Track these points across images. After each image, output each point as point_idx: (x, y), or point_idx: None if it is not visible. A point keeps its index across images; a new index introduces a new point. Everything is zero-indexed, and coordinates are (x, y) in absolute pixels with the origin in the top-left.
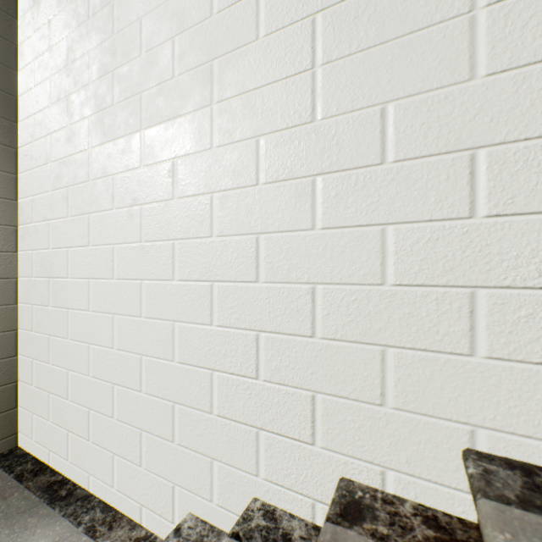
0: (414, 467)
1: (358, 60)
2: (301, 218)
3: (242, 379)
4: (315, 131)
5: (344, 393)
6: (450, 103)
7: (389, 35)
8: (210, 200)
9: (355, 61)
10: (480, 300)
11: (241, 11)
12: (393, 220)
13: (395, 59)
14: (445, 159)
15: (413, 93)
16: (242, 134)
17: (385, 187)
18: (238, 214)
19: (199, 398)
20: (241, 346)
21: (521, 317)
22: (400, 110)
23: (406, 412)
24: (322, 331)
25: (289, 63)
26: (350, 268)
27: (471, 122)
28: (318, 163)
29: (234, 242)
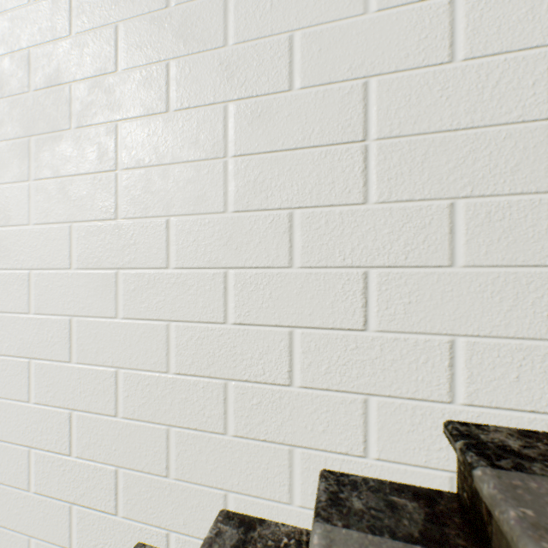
0: (189, 527)
1: (151, 173)
2: (107, 306)
3: (57, 456)
4: (118, 228)
5: (140, 467)
6: (212, 228)
7: (172, 159)
8: (28, 276)
9: (148, 173)
10: (231, 390)
11: (57, 96)
12: (175, 318)
13: (176, 180)
14: (209, 273)
15: (189, 213)
16: (57, 216)
17: (170, 289)
18: (54, 294)
19: (17, 476)
20: (57, 424)
21: (254, 404)
22: (180, 225)
23: (184, 481)
24: (123, 411)
25: (97, 160)
26: (144, 355)
27: (225, 246)
28: (121, 258)
29: (50, 321)
